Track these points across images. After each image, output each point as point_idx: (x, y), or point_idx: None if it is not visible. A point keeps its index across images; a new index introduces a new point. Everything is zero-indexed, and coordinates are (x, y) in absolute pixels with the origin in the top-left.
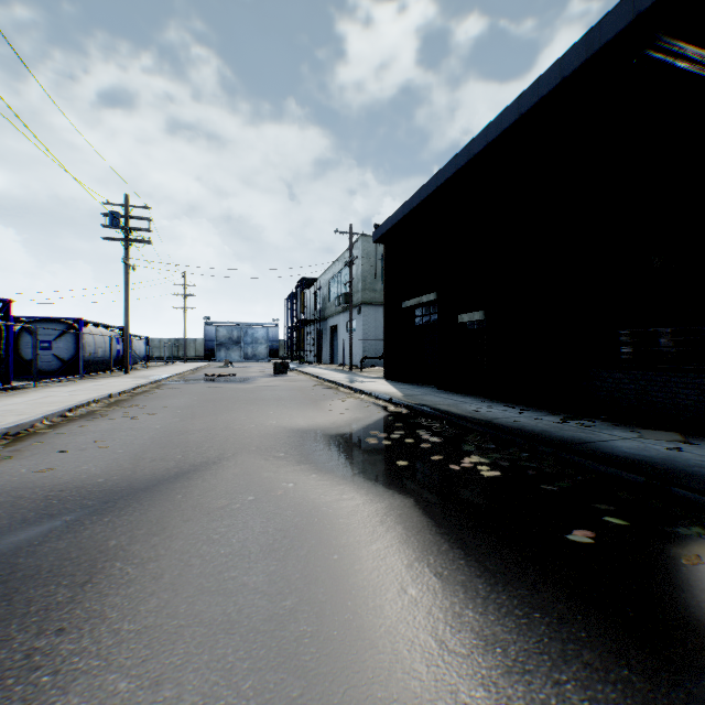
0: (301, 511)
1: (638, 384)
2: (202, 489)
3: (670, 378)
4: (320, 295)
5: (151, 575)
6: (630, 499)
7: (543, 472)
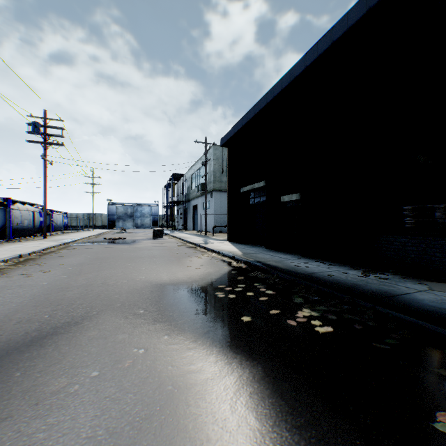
0: (143, 393)
1: (419, 247)
2: (47, 361)
3: None
4: (185, 185)
5: None
6: None
7: (367, 325)
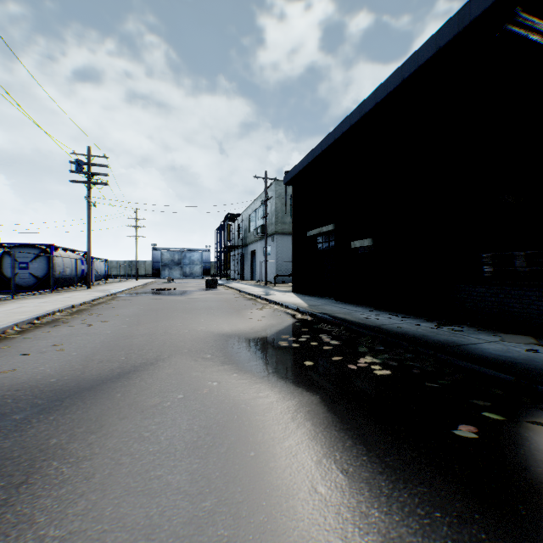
0: (223, 408)
1: (498, 297)
2: (139, 388)
3: (524, 292)
4: (242, 227)
5: (83, 475)
6: (502, 395)
7: (426, 370)
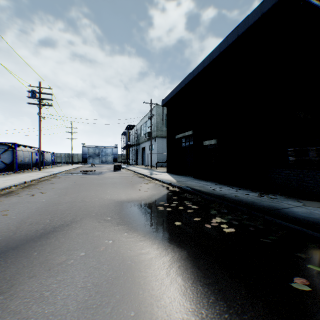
0: (113, 265)
1: (298, 176)
2: (52, 247)
3: (316, 173)
4: (136, 133)
5: None
6: (316, 248)
7: (258, 228)
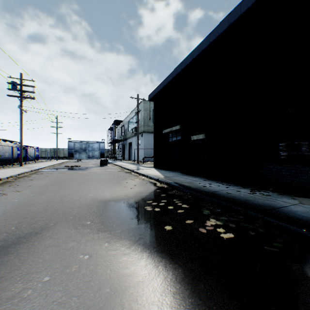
0: (85, 297)
1: (291, 172)
2: (8, 268)
3: None
4: (123, 128)
5: None
6: None
7: (258, 232)
